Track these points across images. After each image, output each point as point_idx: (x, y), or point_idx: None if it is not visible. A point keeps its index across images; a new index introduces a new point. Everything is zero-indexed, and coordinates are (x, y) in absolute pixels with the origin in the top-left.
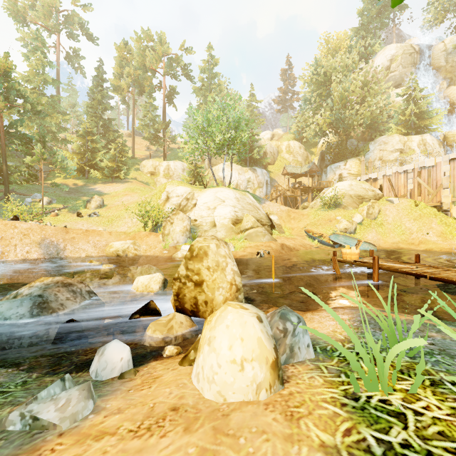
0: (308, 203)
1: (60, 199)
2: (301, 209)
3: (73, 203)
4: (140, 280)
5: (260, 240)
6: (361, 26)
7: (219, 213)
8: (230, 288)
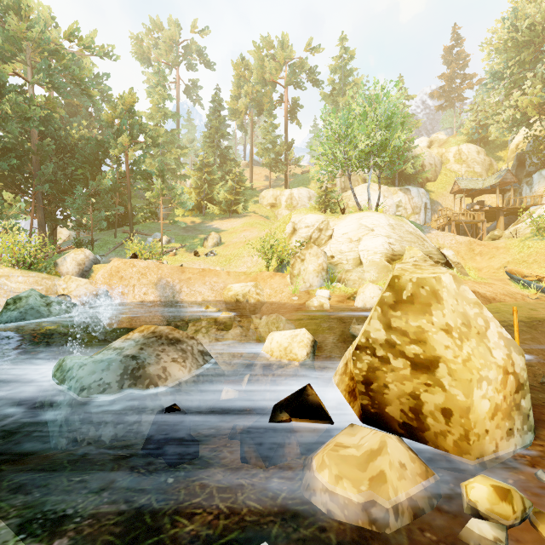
0: (500, 231)
1: (178, 238)
2: (487, 240)
3: (191, 242)
4: (274, 338)
5: None
6: None
7: (365, 246)
8: (503, 383)
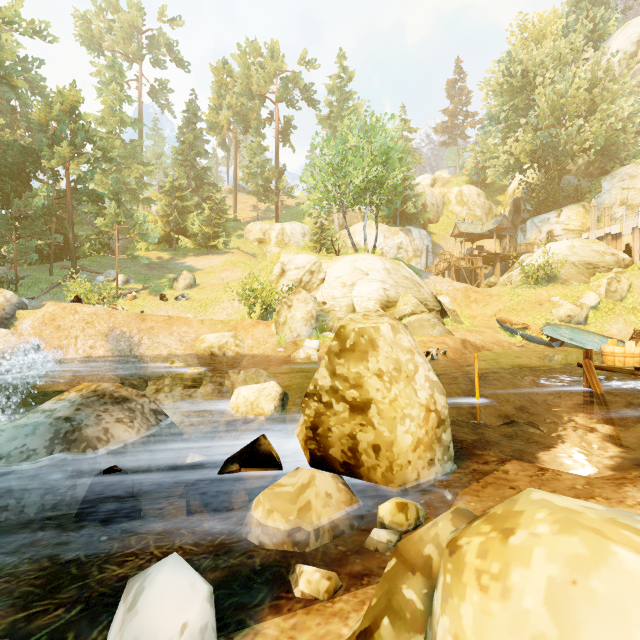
0: (496, 278)
1: (139, 277)
2: (484, 287)
3: (156, 282)
4: (241, 393)
5: (427, 333)
6: None
7: (359, 292)
8: (425, 419)
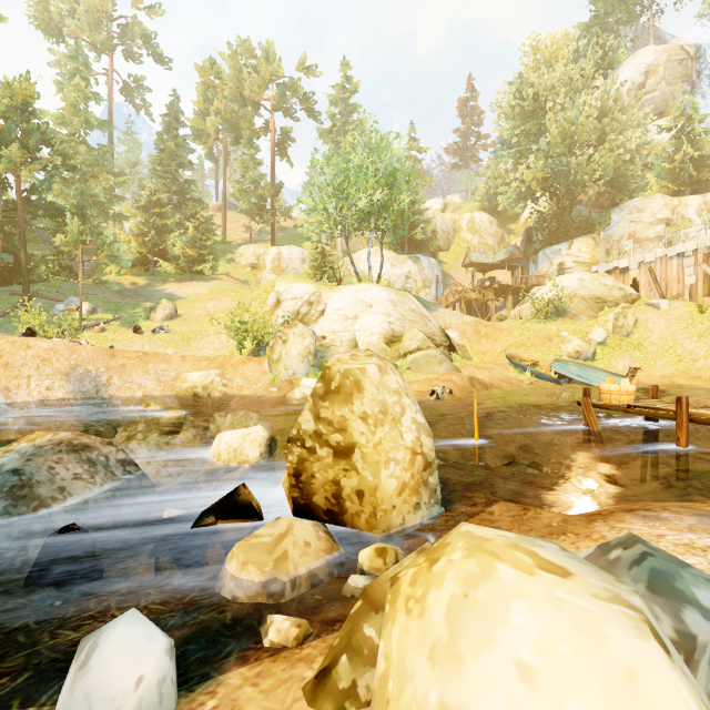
0: (507, 311)
1: (109, 305)
2: (495, 321)
3: (129, 312)
4: (223, 439)
5: (433, 370)
6: (594, 20)
7: (362, 325)
8: (411, 462)
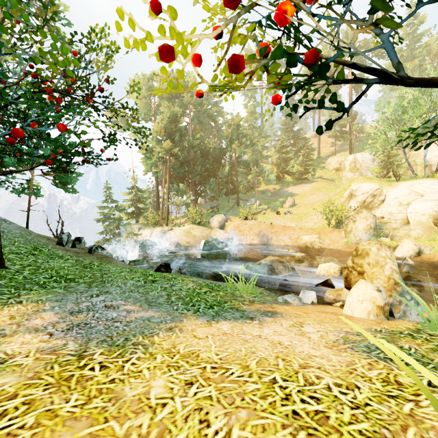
0: None
1: (265, 201)
2: None
3: (273, 204)
4: (322, 266)
5: None
6: None
7: (414, 209)
8: (388, 281)
